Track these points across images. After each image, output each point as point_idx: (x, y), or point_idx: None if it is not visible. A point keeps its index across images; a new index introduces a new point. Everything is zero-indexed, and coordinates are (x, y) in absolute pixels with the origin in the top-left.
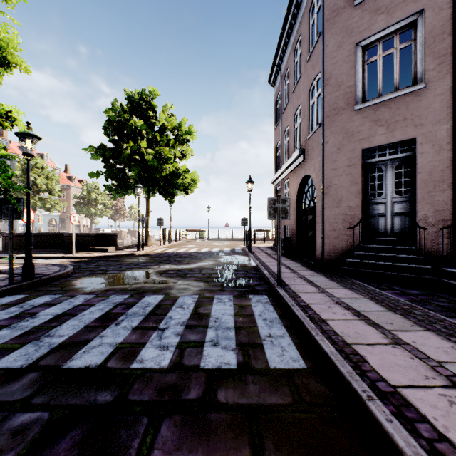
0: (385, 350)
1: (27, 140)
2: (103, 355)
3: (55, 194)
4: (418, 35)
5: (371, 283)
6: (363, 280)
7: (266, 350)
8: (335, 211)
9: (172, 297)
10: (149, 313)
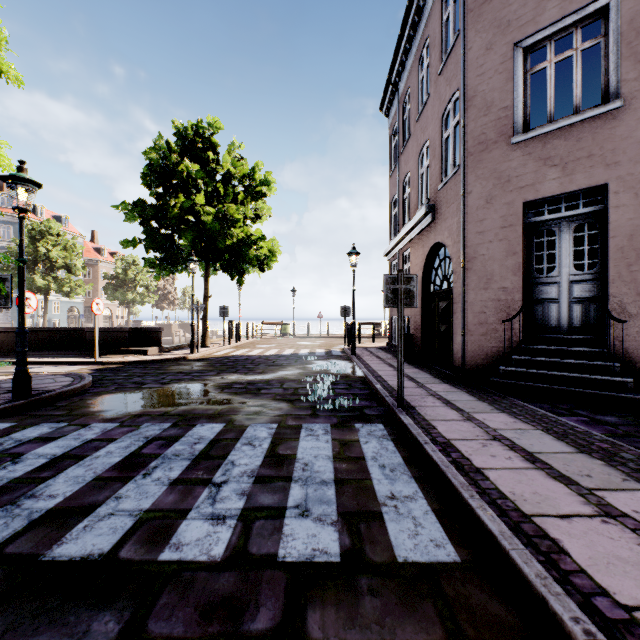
0: (591, 527)
1: (20, 188)
2: (115, 535)
3: (77, 273)
4: (611, 27)
5: (541, 405)
6: (527, 399)
7: (388, 524)
8: (483, 295)
9: (236, 427)
10: (200, 454)
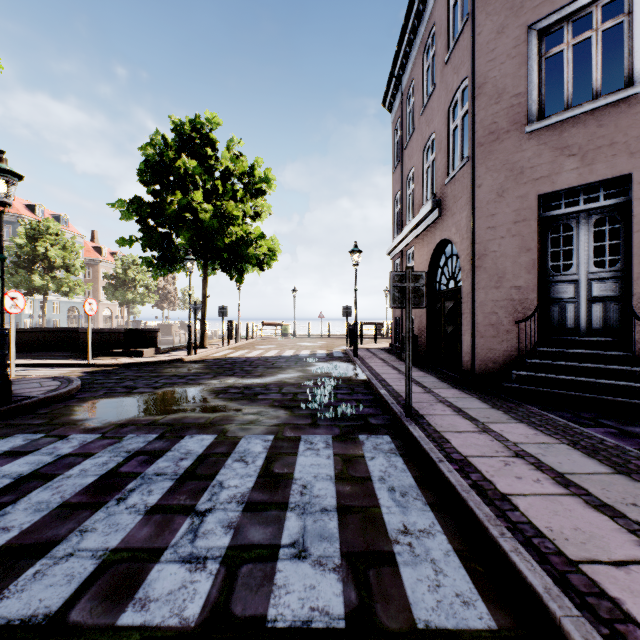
0: None
1: None
2: (70, 585)
3: (76, 272)
4: (636, 4)
5: (561, 414)
6: (544, 407)
7: (402, 570)
8: (494, 294)
9: (228, 439)
10: (185, 473)
